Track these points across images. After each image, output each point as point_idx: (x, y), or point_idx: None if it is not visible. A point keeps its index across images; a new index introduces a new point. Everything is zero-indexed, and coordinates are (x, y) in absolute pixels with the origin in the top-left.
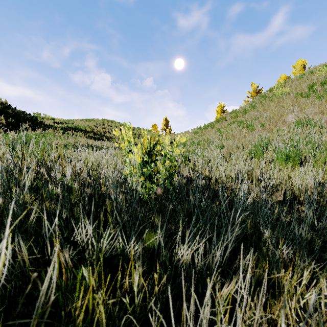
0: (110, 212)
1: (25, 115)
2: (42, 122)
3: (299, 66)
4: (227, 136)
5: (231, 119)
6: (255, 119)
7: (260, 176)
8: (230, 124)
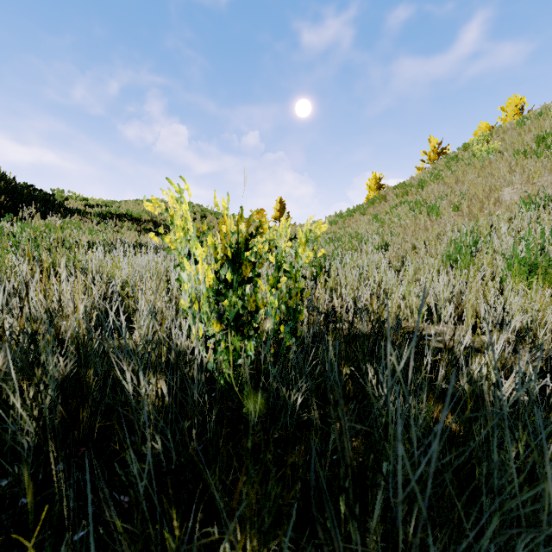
0: (32, 526)
1: (32, 191)
2: (62, 205)
3: (513, 108)
4: (392, 227)
5: (396, 199)
6: (441, 197)
7: (503, 313)
8: (396, 207)
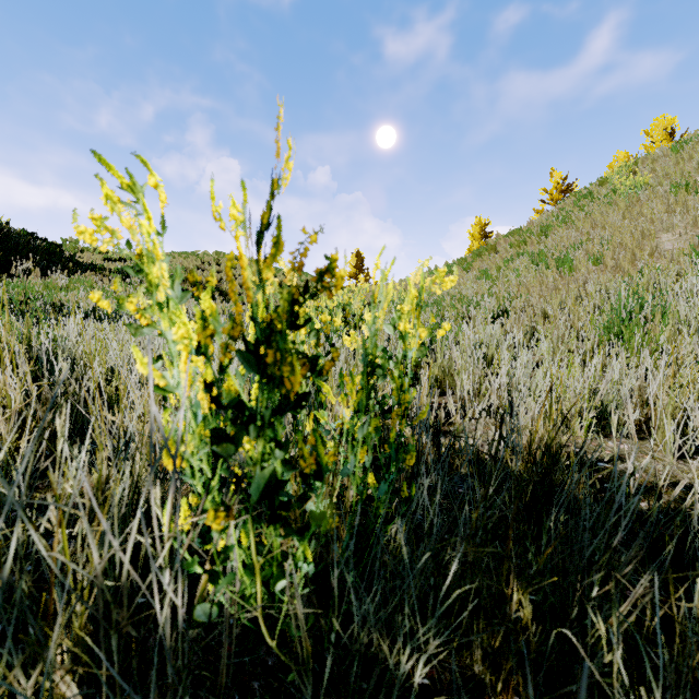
0: None
1: (31, 240)
2: (72, 258)
3: (660, 131)
4: (509, 287)
5: (510, 250)
6: (573, 247)
7: None
8: (512, 260)
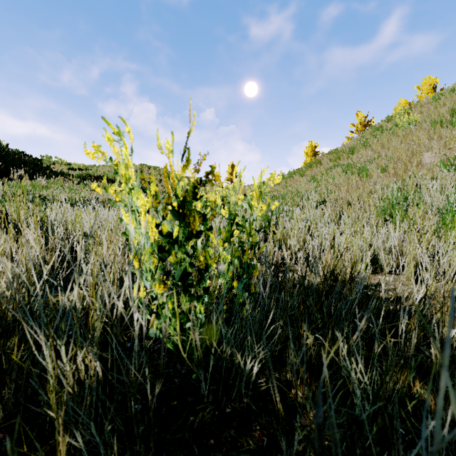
0: None
1: (22, 156)
2: (48, 168)
3: (427, 87)
4: (328, 186)
5: (330, 163)
6: (369, 161)
7: None
8: (330, 169)
